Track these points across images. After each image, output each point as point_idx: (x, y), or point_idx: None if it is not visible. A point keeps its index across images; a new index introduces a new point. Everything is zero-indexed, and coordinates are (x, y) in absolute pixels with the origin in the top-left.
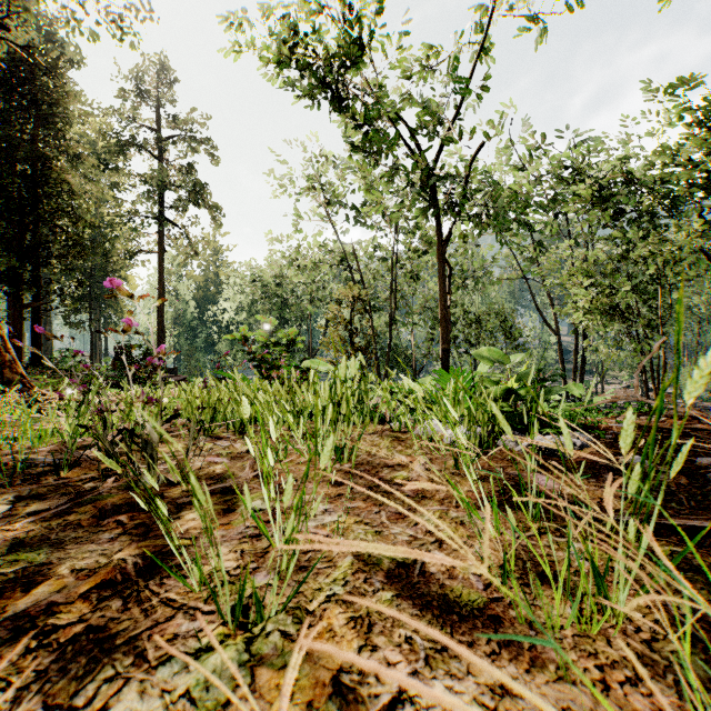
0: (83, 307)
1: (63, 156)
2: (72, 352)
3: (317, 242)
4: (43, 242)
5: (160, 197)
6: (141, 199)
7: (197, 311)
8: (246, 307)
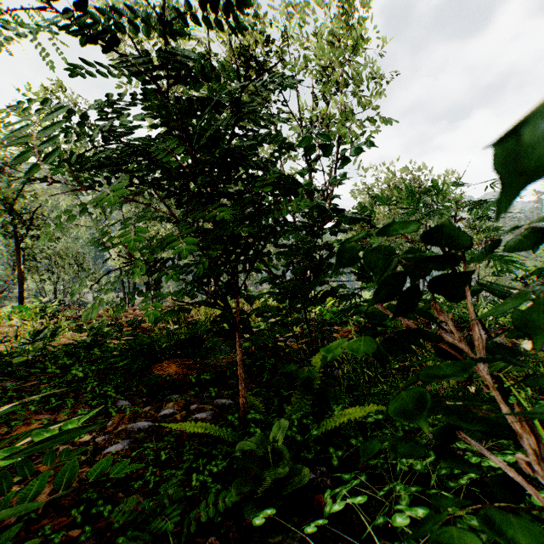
0: None
1: None
2: None
3: None
4: None
5: None
6: None
7: None
8: None
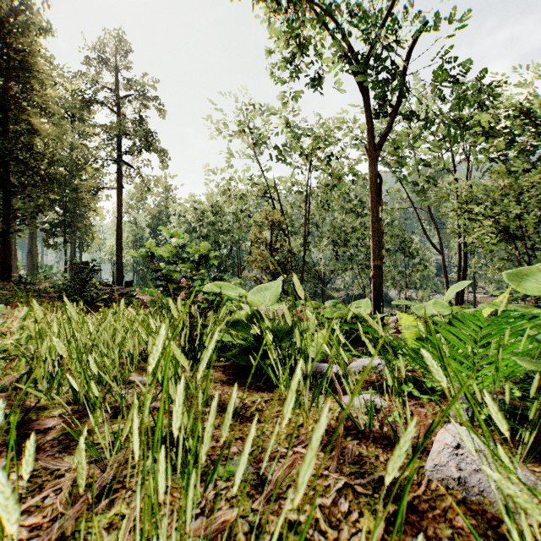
0: (59, 232)
1: (38, 108)
2: (51, 268)
3: (243, 178)
4: (3, 172)
5: (119, 143)
6: (102, 144)
7: (151, 236)
8: (189, 232)
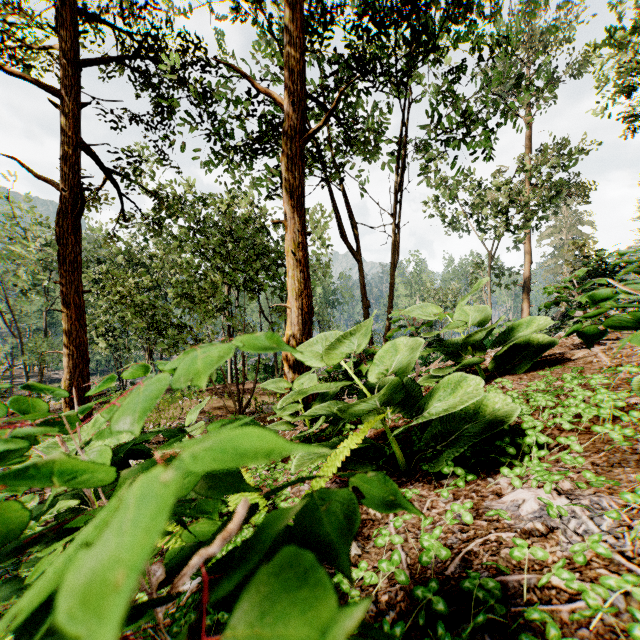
0: None
1: None
2: None
3: None
4: None
5: None
6: None
7: None
8: None
